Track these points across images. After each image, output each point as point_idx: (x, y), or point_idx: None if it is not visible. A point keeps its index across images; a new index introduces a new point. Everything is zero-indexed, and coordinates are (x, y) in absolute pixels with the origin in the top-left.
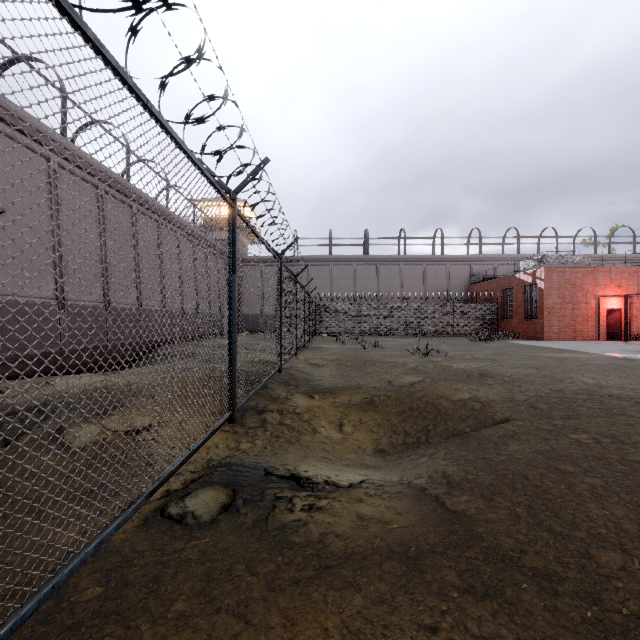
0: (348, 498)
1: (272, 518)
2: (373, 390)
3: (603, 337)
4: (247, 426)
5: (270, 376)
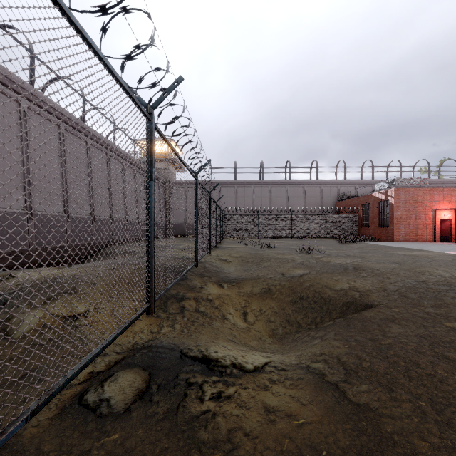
0: (254, 385)
1: (182, 409)
2: (270, 281)
3: (438, 239)
4: (168, 311)
5: (187, 270)
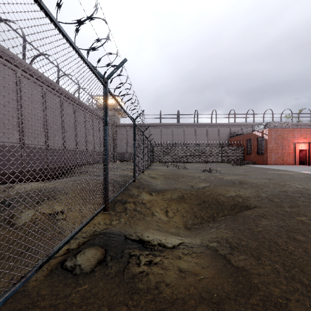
0: (172, 256)
1: (127, 270)
2: (183, 191)
3: (297, 163)
4: (116, 210)
5: (129, 183)
